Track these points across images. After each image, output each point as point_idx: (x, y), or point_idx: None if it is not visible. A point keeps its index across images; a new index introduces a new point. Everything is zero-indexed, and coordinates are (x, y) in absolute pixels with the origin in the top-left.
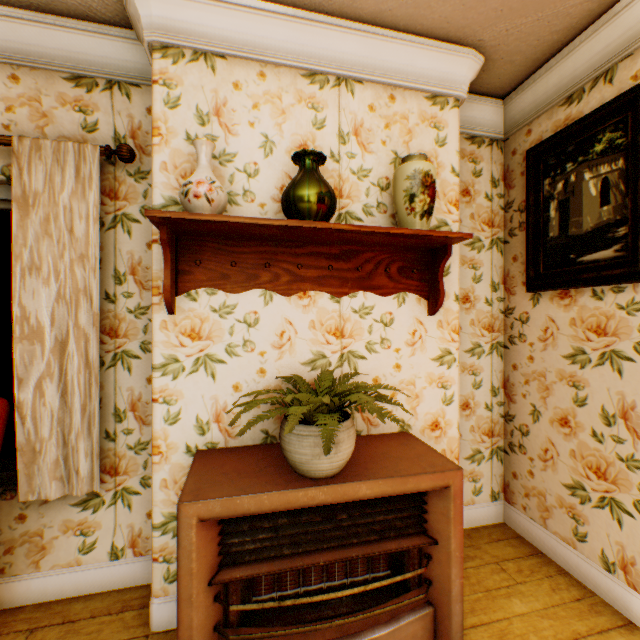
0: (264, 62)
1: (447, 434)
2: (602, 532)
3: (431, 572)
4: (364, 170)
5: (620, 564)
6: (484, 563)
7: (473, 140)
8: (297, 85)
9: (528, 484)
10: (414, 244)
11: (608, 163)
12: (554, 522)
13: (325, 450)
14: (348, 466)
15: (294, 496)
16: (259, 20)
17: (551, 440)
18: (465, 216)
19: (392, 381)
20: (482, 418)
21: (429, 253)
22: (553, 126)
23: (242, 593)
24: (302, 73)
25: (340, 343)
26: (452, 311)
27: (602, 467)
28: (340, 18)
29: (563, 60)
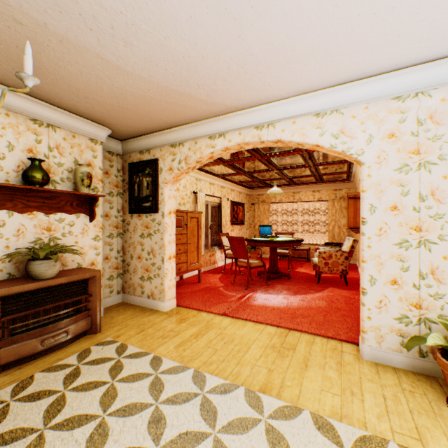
0: (9, 110)
1: (98, 267)
2: (148, 288)
3: (91, 306)
4: (61, 163)
5: (151, 294)
6: (113, 312)
7: (110, 153)
8: (28, 123)
9: (130, 283)
10: (84, 196)
11: (149, 178)
12: (137, 292)
13: (56, 261)
14: (58, 276)
15: (38, 284)
16: (9, 94)
17: (137, 265)
18: (107, 182)
19: (74, 248)
20: (114, 262)
21: (91, 199)
22: (137, 159)
23: (10, 328)
24: (30, 118)
25: (50, 233)
26: (100, 221)
27: (148, 268)
28: (51, 104)
29: (138, 140)
